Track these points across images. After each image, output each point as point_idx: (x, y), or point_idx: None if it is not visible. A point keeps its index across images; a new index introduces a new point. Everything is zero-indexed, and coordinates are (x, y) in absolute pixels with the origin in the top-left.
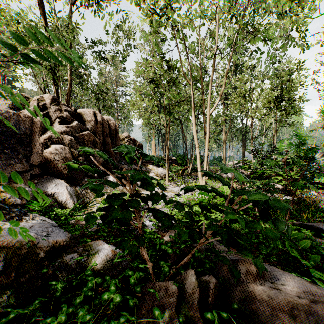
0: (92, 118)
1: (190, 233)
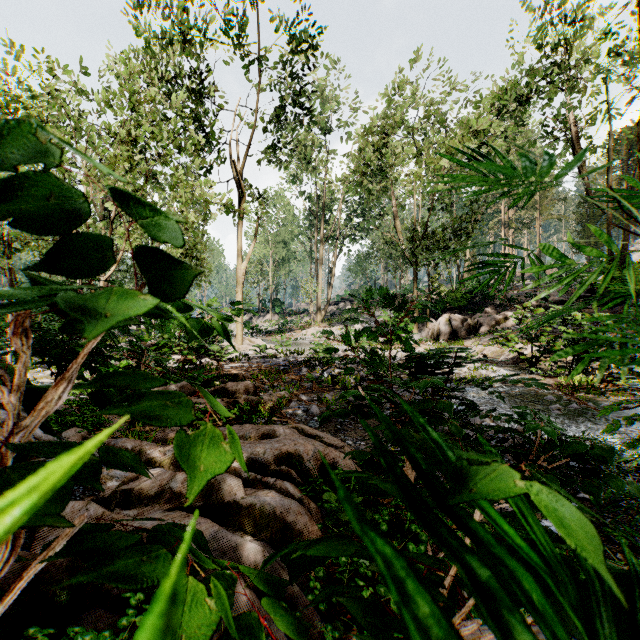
0: None
1: None
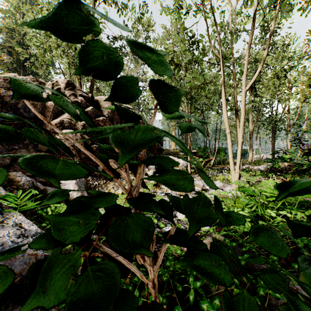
0: (109, 104)
1: (289, 308)
